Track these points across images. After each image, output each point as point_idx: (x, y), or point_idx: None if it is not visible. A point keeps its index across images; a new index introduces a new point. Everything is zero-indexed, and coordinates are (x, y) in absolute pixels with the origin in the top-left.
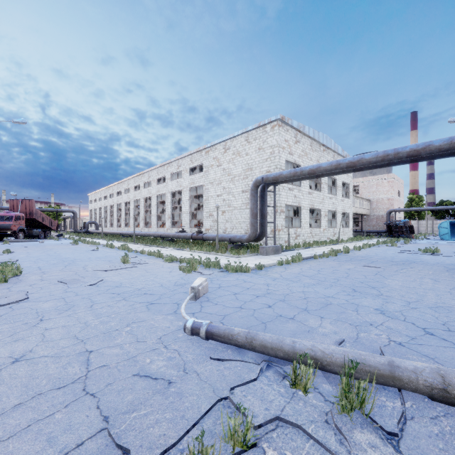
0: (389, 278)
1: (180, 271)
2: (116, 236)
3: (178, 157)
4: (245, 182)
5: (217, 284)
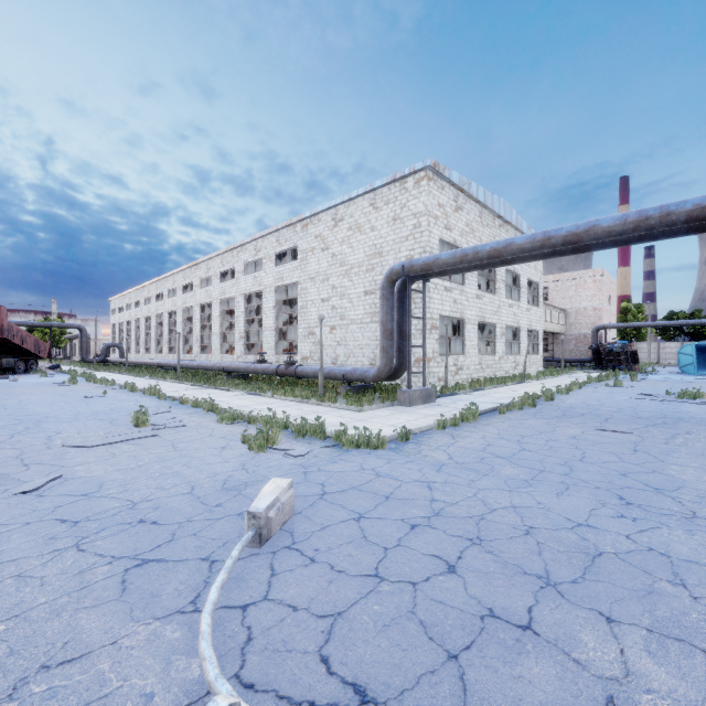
0: (669, 461)
1: (244, 447)
2: (151, 368)
3: (256, 235)
4: (370, 276)
5: (318, 483)
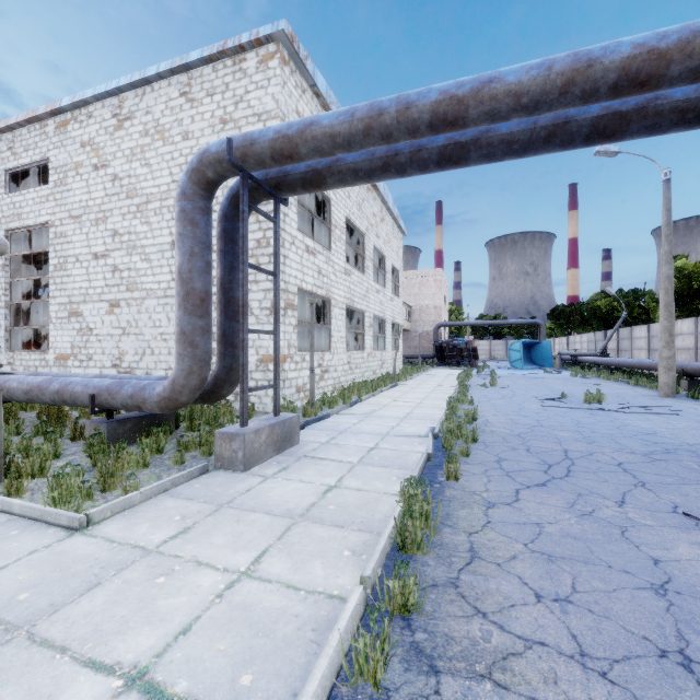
0: None
1: None
2: None
3: None
4: None
5: None
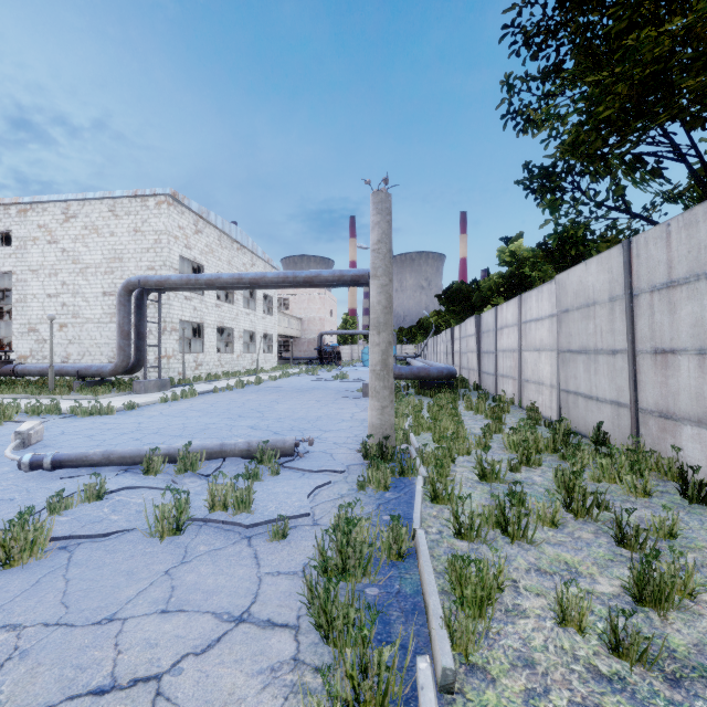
0: (281, 403)
1: None
2: None
3: None
4: (109, 279)
5: (59, 430)
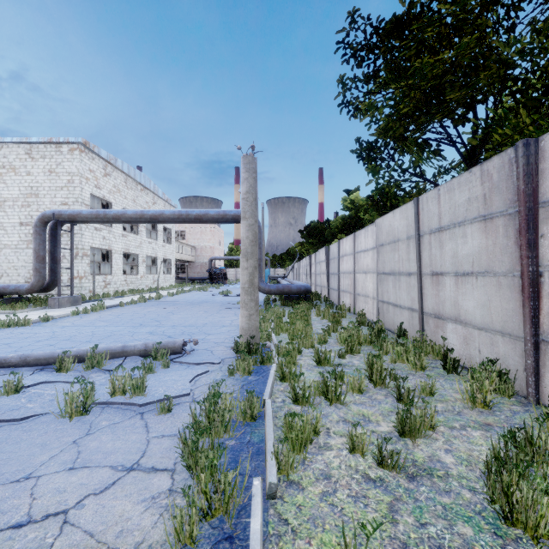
0: (176, 314)
1: None
2: None
3: None
4: (26, 211)
5: None
